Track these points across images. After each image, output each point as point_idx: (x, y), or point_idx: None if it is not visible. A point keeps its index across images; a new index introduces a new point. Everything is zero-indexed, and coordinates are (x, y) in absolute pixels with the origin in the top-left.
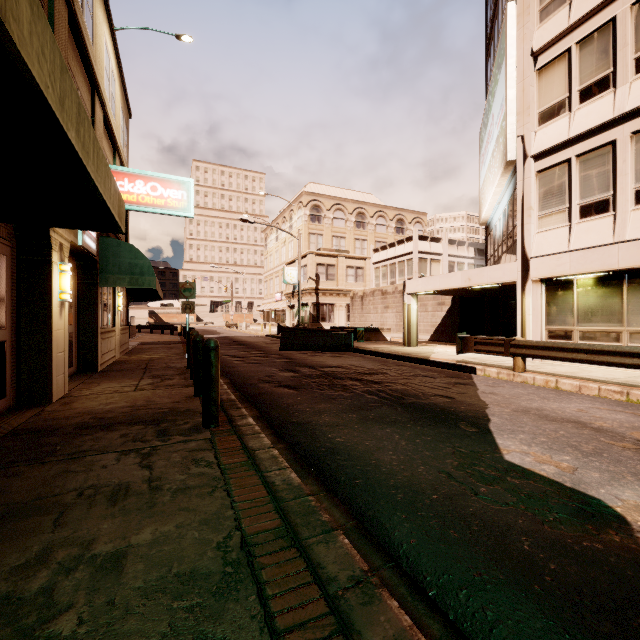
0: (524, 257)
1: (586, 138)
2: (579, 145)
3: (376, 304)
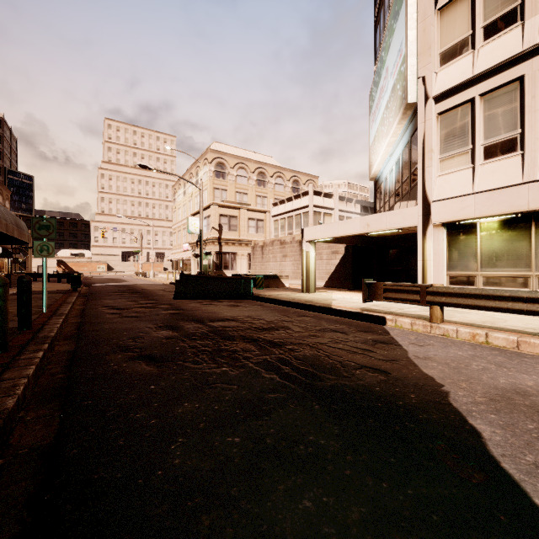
0: (425, 201)
1: (491, 76)
2: (483, 83)
3: (275, 253)
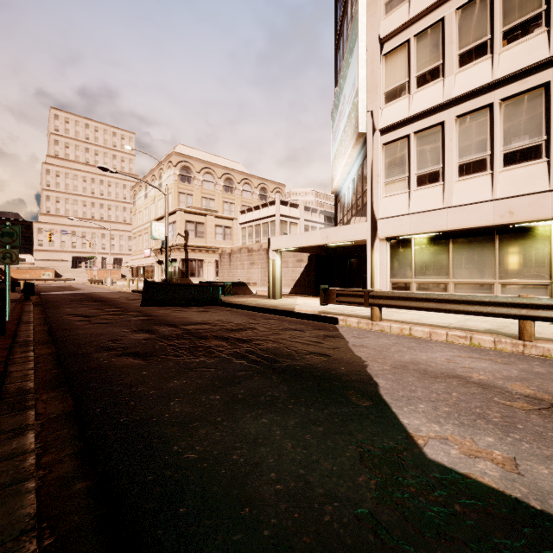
0: (373, 218)
1: (422, 118)
2: (416, 123)
3: (243, 261)
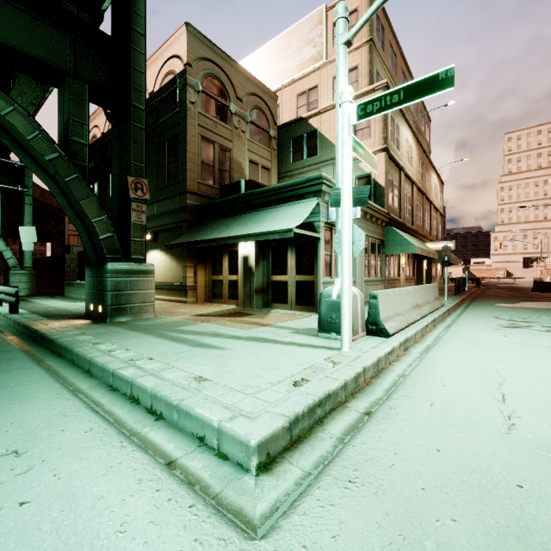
0: None
1: None
2: None
3: None
